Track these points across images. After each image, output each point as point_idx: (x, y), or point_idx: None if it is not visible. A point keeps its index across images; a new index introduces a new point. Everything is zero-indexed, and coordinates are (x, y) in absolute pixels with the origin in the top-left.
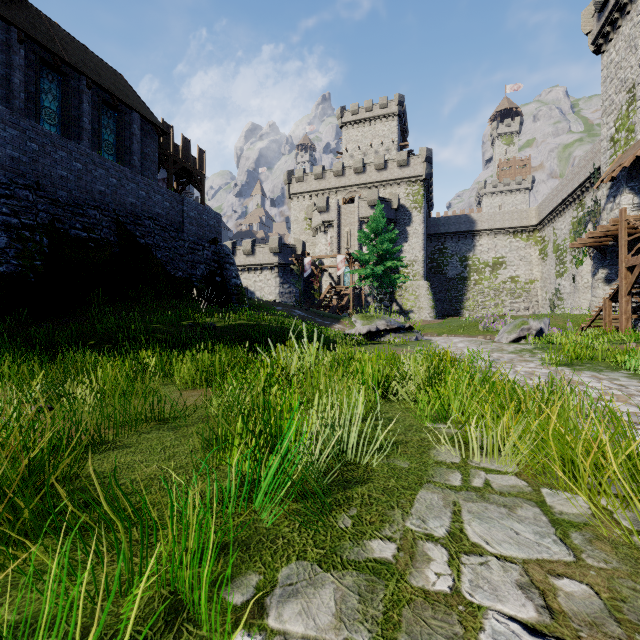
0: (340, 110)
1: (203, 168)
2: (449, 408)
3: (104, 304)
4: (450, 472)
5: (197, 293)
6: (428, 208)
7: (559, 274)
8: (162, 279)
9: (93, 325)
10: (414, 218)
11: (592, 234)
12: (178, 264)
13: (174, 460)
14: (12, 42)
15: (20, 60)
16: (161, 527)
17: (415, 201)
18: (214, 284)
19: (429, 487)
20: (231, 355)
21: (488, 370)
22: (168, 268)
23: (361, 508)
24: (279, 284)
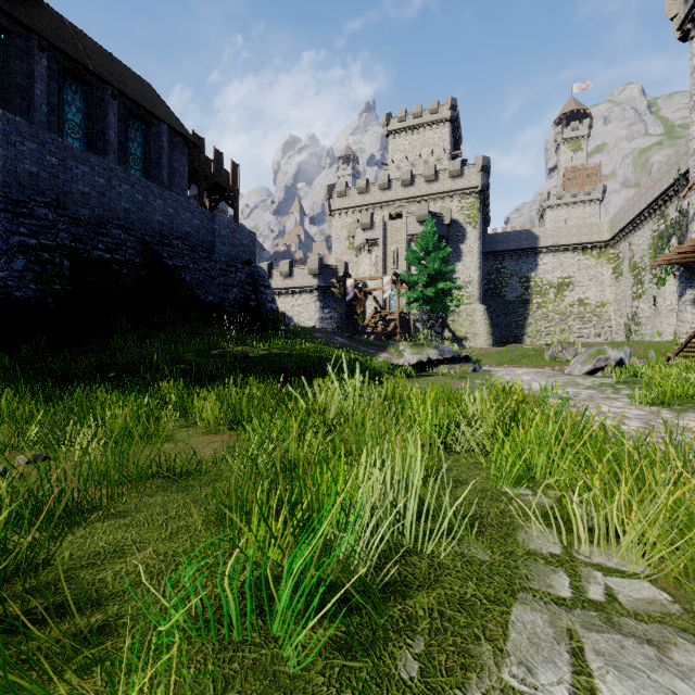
0: (386, 117)
1: (237, 183)
2: (532, 466)
3: (128, 331)
4: (551, 571)
5: (229, 319)
6: (484, 223)
7: (636, 296)
8: (191, 304)
9: (115, 355)
10: (468, 234)
11: (679, 249)
12: (209, 287)
13: (176, 540)
14: (33, 51)
15: (42, 70)
16: (135, 670)
17: (470, 215)
18: (248, 309)
19: (526, 599)
20: (262, 391)
21: (582, 418)
22: (198, 292)
23: (430, 638)
24: (319, 309)
